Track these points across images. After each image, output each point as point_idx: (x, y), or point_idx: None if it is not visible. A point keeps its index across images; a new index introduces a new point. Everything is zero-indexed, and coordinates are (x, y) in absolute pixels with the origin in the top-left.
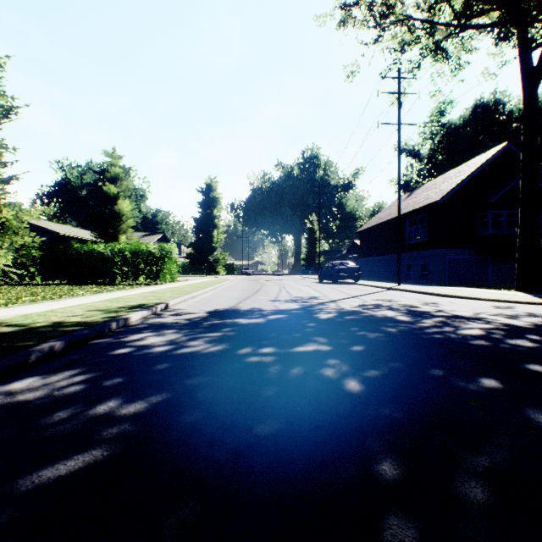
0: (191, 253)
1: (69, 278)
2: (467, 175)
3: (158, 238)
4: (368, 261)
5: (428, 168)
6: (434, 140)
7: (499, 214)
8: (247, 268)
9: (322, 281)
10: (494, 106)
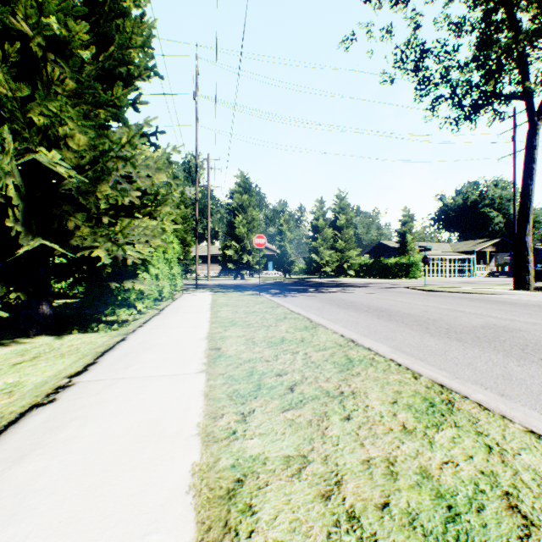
0: None
1: (380, 275)
2: None
3: (494, 243)
4: None
5: None
6: None
7: None
8: None
9: None
10: None
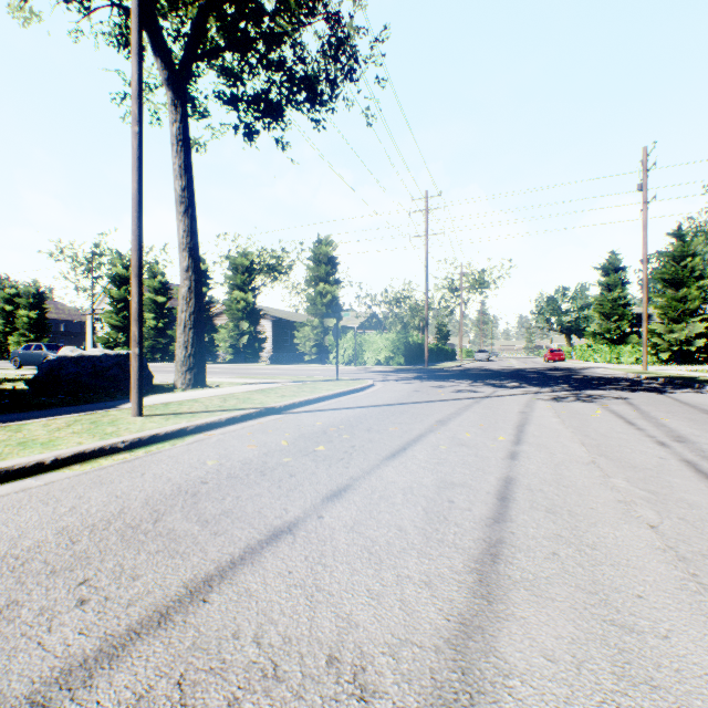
0: None
1: None
2: None
3: None
4: None
5: None
6: None
7: None
8: None
9: None
10: None
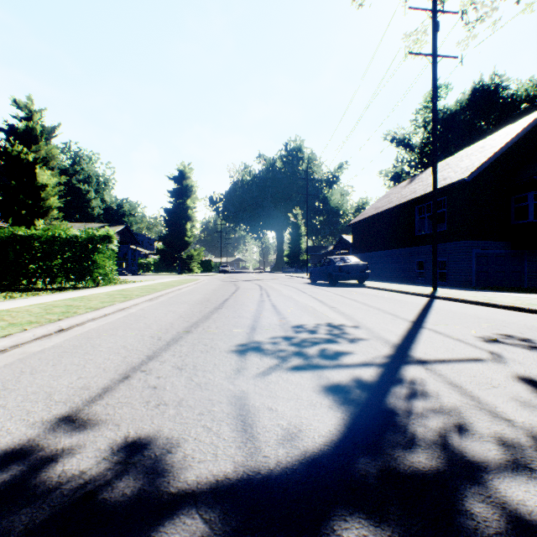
0: (161, 248)
1: None
2: (502, 146)
3: (119, 230)
4: (364, 257)
5: (420, 158)
6: (426, 128)
7: (524, 201)
8: (226, 266)
9: (315, 282)
10: (494, 89)
